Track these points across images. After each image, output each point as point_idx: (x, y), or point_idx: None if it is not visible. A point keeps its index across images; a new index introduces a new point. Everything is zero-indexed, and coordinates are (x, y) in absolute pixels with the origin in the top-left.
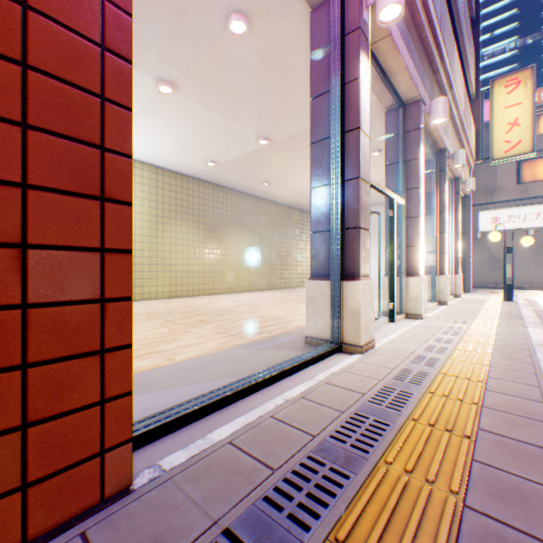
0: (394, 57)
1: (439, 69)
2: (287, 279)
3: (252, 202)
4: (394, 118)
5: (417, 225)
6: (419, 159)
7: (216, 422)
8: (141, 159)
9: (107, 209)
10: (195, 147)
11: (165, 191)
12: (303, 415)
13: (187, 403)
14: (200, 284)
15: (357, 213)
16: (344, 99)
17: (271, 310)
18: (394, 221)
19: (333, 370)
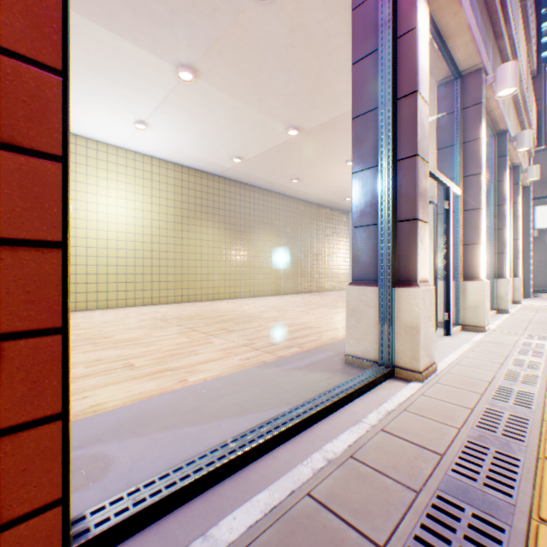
0: (453, 11)
1: (502, 33)
2: (317, 282)
3: (280, 201)
4: (447, 93)
5: (477, 219)
6: (480, 140)
7: (227, 501)
8: (165, 158)
9: (3, 164)
10: (220, 142)
11: (190, 190)
12: (356, 494)
13: (187, 465)
14: (226, 287)
15: (414, 200)
16: (396, 57)
17: (301, 316)
18: (449, 215)
19: (387, 407)
